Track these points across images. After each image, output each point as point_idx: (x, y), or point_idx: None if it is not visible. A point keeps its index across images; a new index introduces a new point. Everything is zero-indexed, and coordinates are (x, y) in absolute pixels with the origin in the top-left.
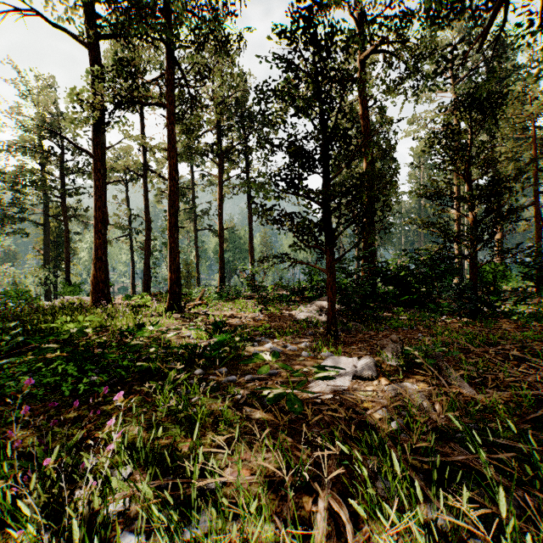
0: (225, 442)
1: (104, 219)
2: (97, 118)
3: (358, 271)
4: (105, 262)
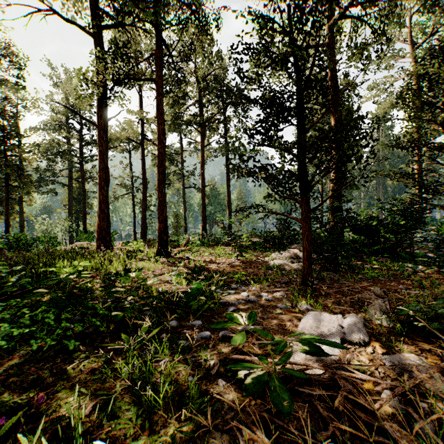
0: (189, 441)
1: (106, 178)
2: (100, 94)
3: (330, 221)
4: (107, 214)
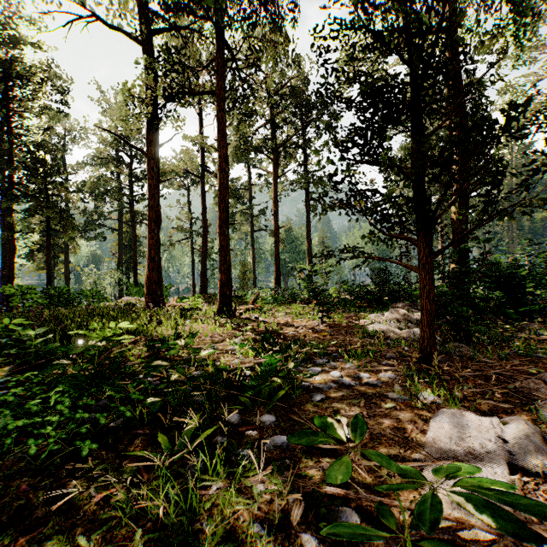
0: None
1: (157, 218)
2: (150, 114)
3: (457, 271)
4: (158, 263)
